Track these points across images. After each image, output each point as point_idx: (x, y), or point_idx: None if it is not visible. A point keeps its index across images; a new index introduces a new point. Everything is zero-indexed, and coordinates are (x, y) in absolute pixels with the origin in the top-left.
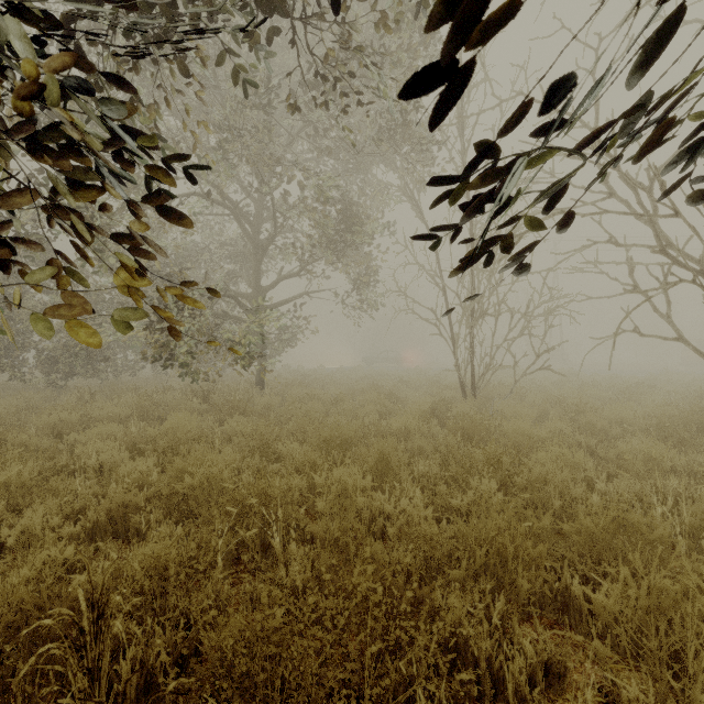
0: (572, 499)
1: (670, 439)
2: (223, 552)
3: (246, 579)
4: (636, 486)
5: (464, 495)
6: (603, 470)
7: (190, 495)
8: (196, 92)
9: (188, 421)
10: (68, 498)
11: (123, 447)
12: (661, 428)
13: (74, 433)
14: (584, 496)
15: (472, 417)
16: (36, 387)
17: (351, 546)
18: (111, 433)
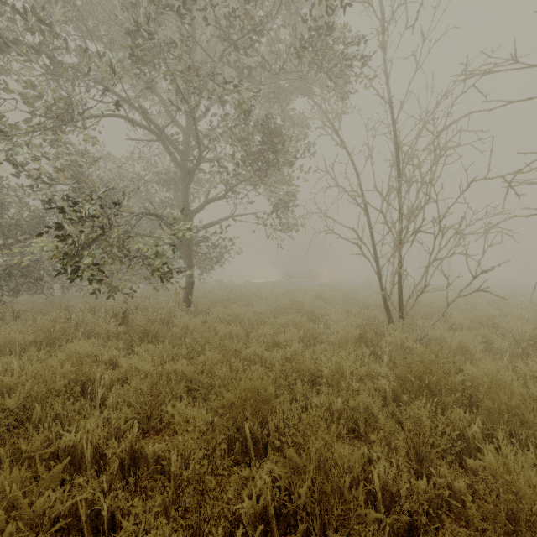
0: None
1: None
2: None
3: None
4: None
5: None
6: None
7: None
8: None
9: (75, 358)
10: None
11: None
12: None
13: None
14: None
15: (424, 357)
16: None
17: None
18: None
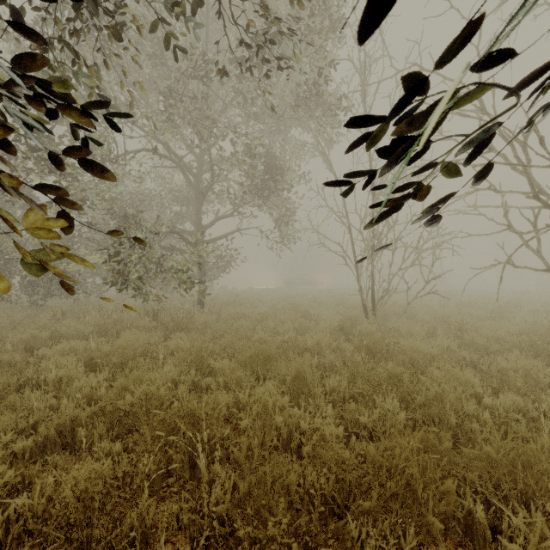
0: (465, 415)
1: (540, 354)
2: (154, 470)
3: (173, 498)
4: (520, 402)
5: (370, 410)
6: (487, 383)
7: (131, 410)
8: (134, 58)
9: (137, 338)
10: (24, 413)
11: (81, 361)
12: (532, 345)
13: (43, 348)
14: (475, 412)
15: (374, 335)
16: (21, 306)
17: (268, 476)
18: (74, 348)
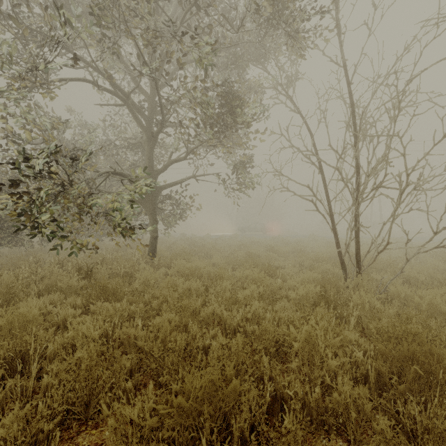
0: None
1: None
2: None
3: None
4: None
5: None
6: None
7: None
8: None
9: (17, 324)
10: None
11: None
12: None
13: None
14: None
15: (408, 328)
16: None
17: None
18: None
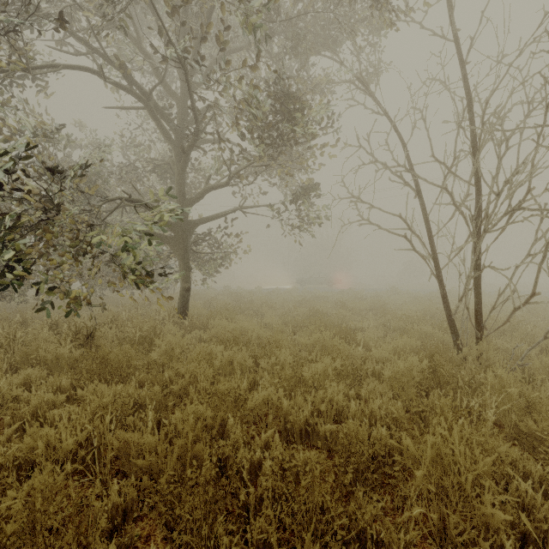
0: None
1: None
2: None
3: None
4: None
5: None
6: None
7: None
8: None
9: None
10: None
11: None
12: None
13: None
14: None
15: None
16: None
17: None
18: None
